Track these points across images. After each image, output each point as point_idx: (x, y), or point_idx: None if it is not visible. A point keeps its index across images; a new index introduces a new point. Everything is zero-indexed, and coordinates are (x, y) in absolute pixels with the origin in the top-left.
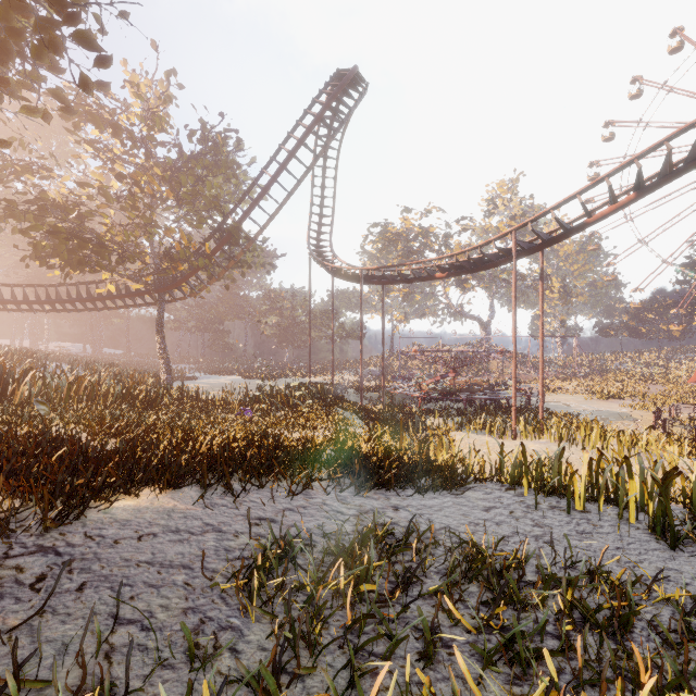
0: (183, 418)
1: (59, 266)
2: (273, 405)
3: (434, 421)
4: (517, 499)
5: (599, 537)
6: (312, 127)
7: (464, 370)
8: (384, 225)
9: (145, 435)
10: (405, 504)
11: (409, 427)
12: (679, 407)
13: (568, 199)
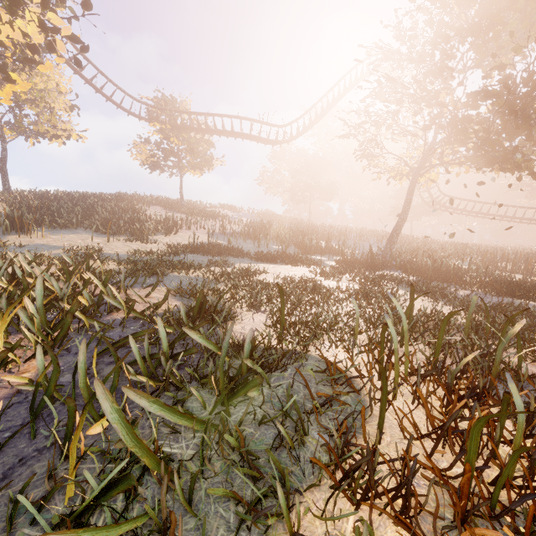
0: None
1: None
2: None
3: None
4: None
5: None
6: None
7: None
8: None
9: None
10: None
11: None
12: None
13: None
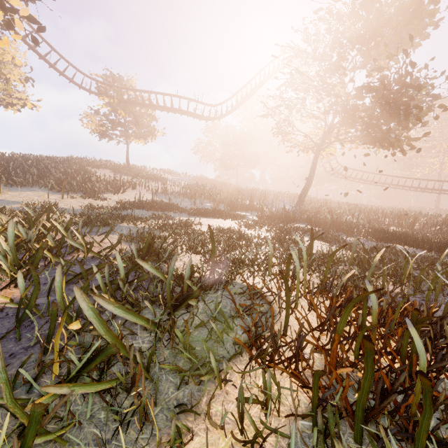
0: None
1: None
2: None
3: None
4: None
5: None
6: None
7: None
8: None
9: None
10: None
11: None
12: None
13: None
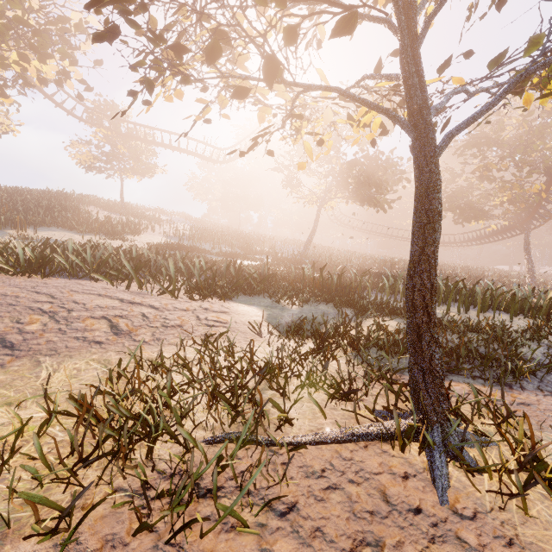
0: None
1: (460, 222)
2: None
3: None
4: None
5: None
6: None
7: None
8: None
9: None
10: None
11: None
12: None
13: None
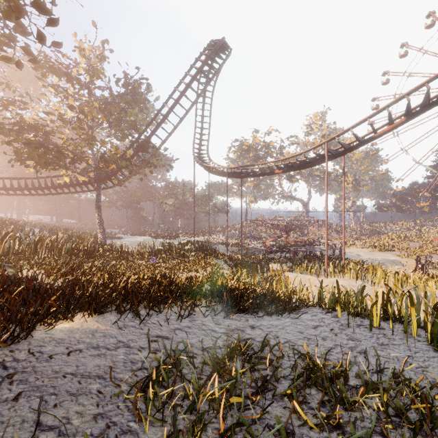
0: (111, 263)
1: (32, 166)
2: (170, 255)
3: (274, 265)
4: (334, 320)
5: (394, 348)
6: (196, 76)
7: (292, 232)
8: (241, 141)
9: (84, 275)
10: (258, 324)
11: (258, 269)
12: (431, 256)
13: (361, 121)
